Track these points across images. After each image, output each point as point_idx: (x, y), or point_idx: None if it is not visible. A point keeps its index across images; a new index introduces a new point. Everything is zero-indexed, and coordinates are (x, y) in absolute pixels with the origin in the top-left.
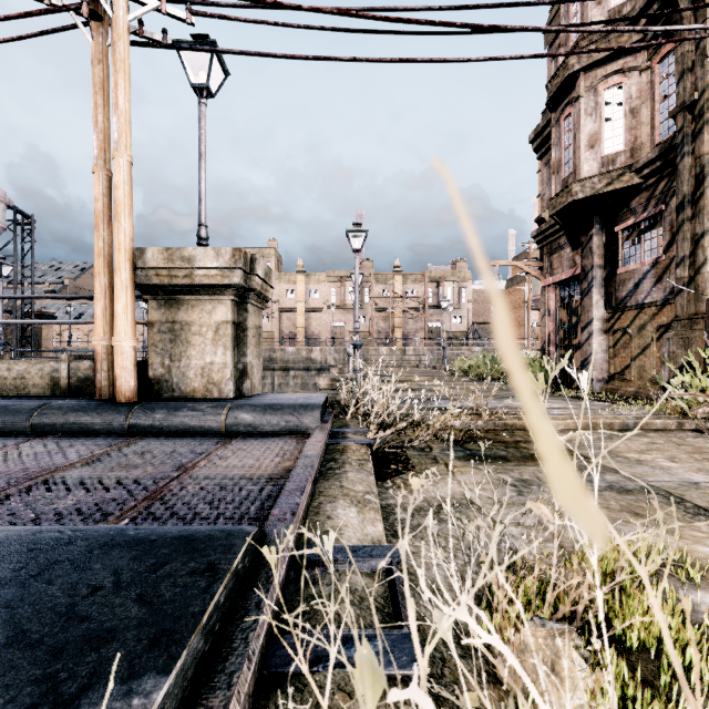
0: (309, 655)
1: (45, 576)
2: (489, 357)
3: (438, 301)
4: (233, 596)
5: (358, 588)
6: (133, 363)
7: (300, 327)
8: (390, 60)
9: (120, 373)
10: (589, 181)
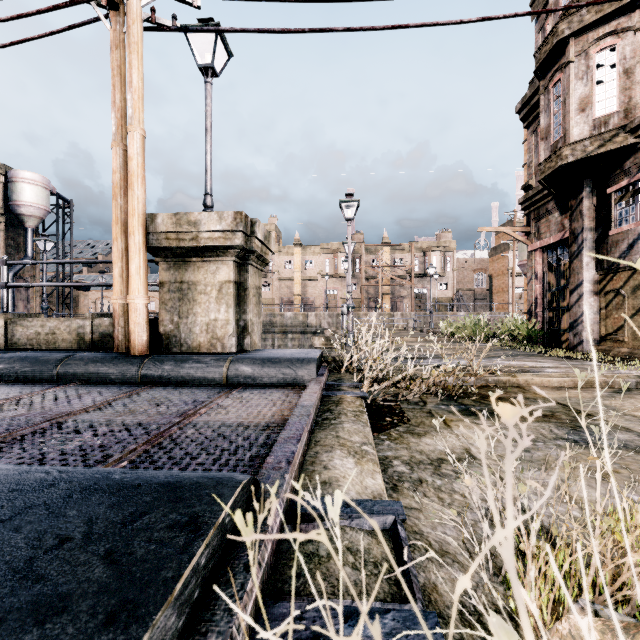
0: (305, 631)
1: (15, 522)
2: (475, 319)
3: (424, 270)
4: (218, 555)
5: (359, 549)
6: (145, 319)
7: (297, 294)
8: (383, 27)
9: (133, 328)
10: (580, 144)
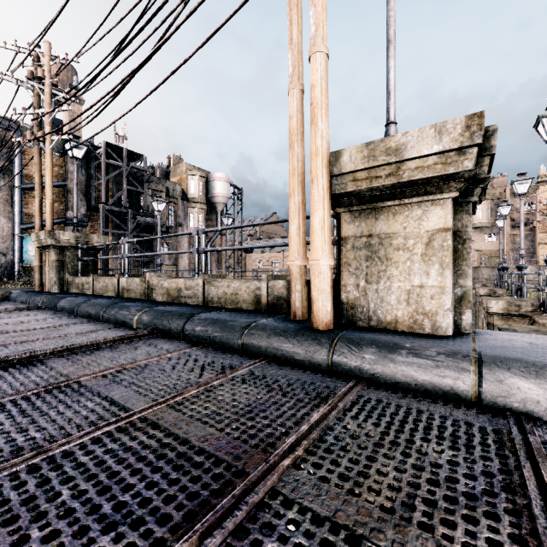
0: None
1: None
2: None
3: None
4: None
5: None
6: (329, 285)
7: None
8: None
9: (316, 296)
10: None
